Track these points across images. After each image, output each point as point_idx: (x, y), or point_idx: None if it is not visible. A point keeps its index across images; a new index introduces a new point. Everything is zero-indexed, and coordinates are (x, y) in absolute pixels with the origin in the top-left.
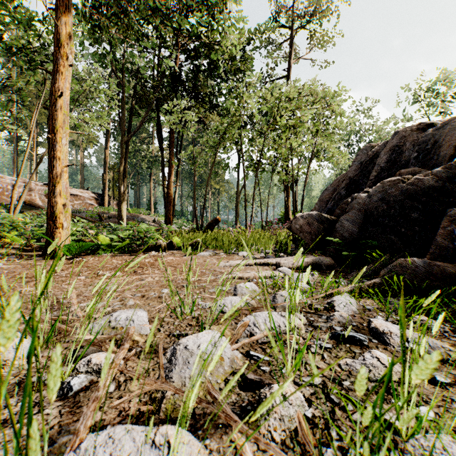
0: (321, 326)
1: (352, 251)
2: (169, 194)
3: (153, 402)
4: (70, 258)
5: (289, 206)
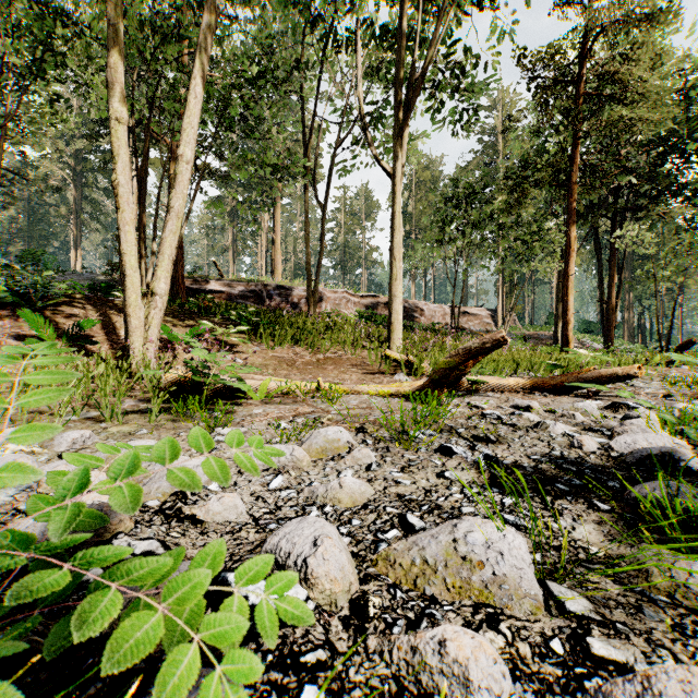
0: None
1: None
2: (609, 311)
3: None
4: None
5: None
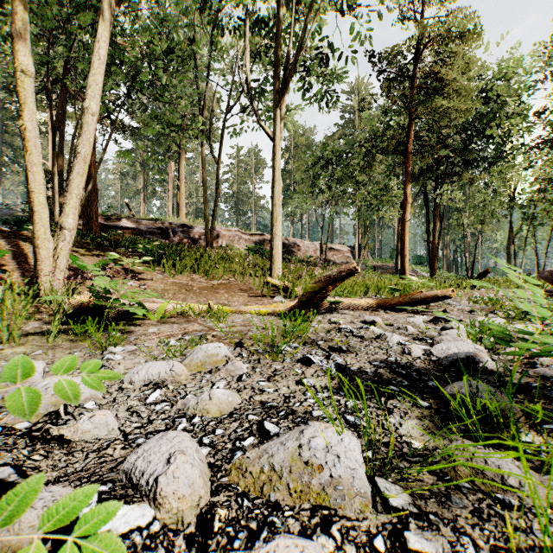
0: None
1: None
2: (434, 249)
3: None
4: None
5: None
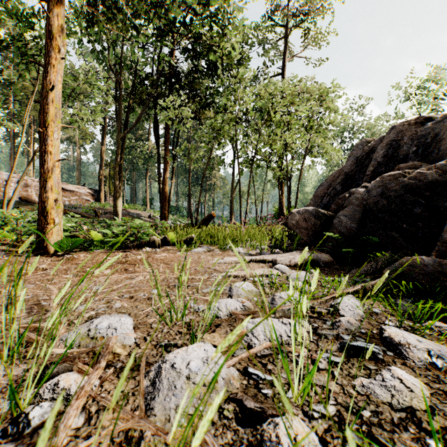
0: (327, 334)
1: (351, 248)
2: (164, 190)
3: (129, 444)
4: (61, 255)
5: (283, 202)
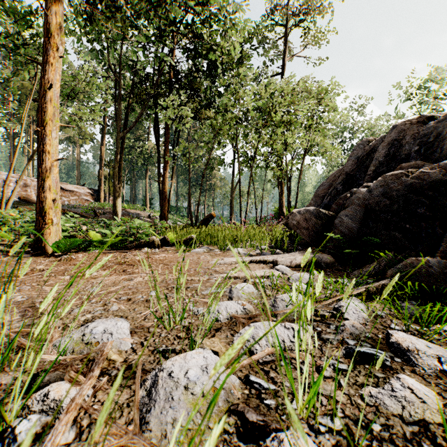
0: (331, 339)
1: (353, 249)
2: (164, 190)
3: None
4: (60, 255)
5: (283, 202)
